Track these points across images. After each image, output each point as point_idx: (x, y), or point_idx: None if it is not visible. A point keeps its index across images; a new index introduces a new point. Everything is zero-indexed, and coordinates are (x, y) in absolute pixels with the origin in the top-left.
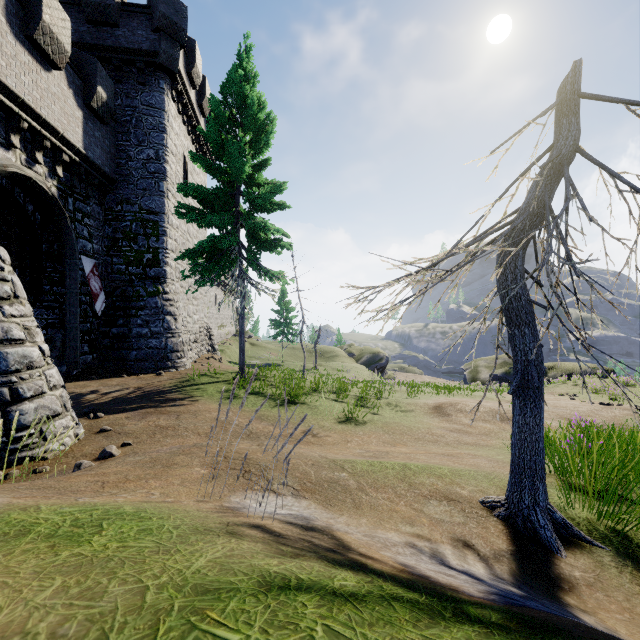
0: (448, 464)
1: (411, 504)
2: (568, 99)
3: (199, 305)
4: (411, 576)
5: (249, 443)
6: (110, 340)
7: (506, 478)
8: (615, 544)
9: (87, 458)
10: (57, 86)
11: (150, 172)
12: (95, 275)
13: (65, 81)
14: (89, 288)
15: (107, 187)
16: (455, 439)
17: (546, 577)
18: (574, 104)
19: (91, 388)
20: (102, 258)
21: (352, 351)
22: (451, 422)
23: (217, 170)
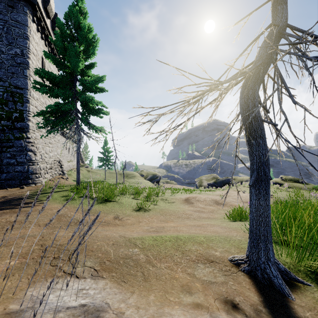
0: (201, 233)
1: (185, 269)
2: None
3: (53, 147)
4: None
5: (68, 231)
6: None
7: (236, 239)
8: (314, 280)
9: None
10: None
11: (17, 62)
12: None
13: None
14: None
15: None
16: (197, 216)
17: None
18: None
19: None
20: None
21: (143, 173)
22: (194, 207)
23: (62, 64)
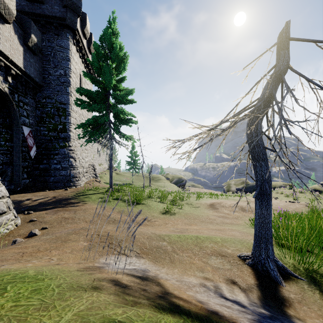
0: (219, 235)
1: (201, 259)
2: (283, 40)
3: (88, 153)
4: (207, 313)
5: (112, 226)
6: (39, 171)
7: (250, 242)
8: (309, 277)
9: (21, 236)
10: (8, 32)
11: (61, 82)
12: (30, 136)
13: (13, 30)
14: (27, 143)
15: (37, 89)
16: (221, 221)
17: (276, 299)
18: (287, 43)
19: (27, 197)
20: (34, 127)
21: (168, 177)
22: (218, 212)
23: (97, 81)
